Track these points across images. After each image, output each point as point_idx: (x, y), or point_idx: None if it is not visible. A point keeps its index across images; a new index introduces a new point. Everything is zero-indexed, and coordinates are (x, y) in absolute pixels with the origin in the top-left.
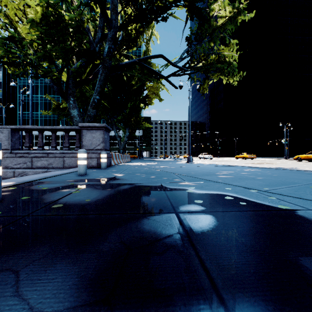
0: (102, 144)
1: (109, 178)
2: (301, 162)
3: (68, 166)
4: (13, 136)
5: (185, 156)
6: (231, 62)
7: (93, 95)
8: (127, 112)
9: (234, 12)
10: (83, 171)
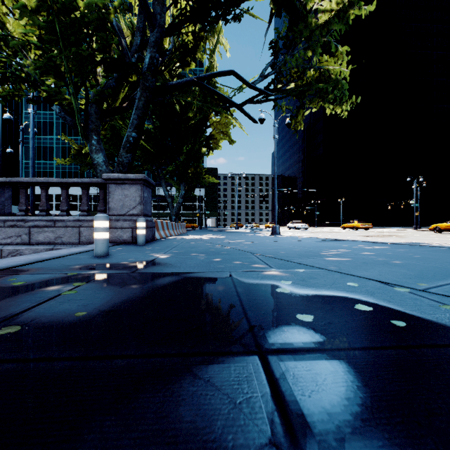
0: (139, 206)
1: (143, 262)
2: (441, 234)
3: (86, 241)
4: (1, 194)
5: (267, 225)
6: (339, 82)
7: (127, 131)
8: (182, 160)
9: (345, 3)
10: (103, 249)
